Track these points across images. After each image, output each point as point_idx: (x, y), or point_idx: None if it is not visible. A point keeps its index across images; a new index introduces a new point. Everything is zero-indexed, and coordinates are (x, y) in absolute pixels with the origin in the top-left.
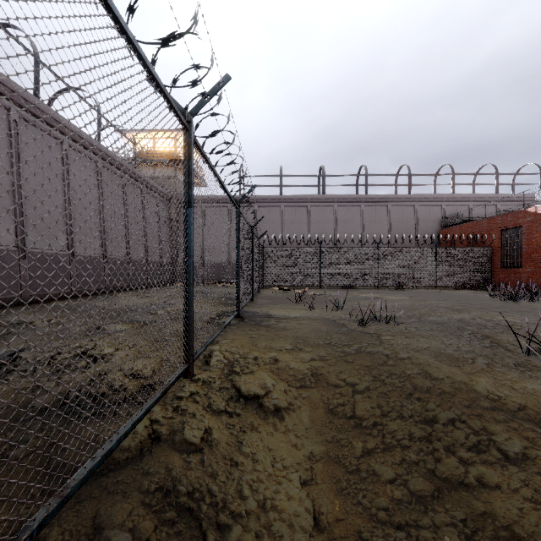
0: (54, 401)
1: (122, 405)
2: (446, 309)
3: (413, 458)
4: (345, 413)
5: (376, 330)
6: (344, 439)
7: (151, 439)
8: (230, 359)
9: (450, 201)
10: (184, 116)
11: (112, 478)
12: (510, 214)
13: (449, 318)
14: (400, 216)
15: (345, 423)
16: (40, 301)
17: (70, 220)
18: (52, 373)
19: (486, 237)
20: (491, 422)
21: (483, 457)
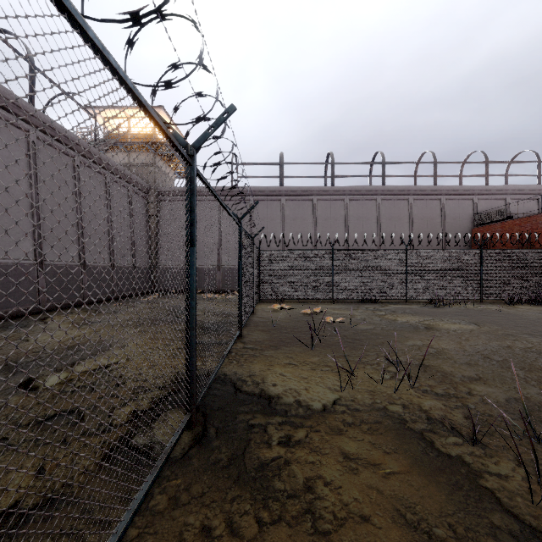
0: None
1: None
2: None
3: None
4: None
5: None
6: None
7: None
8: None
9: (484, 194)
10: None
11: None
12: None
13: None
14: (423, 212)
15: None
16: None
17: None
18: None
19: None
20: None
21: None
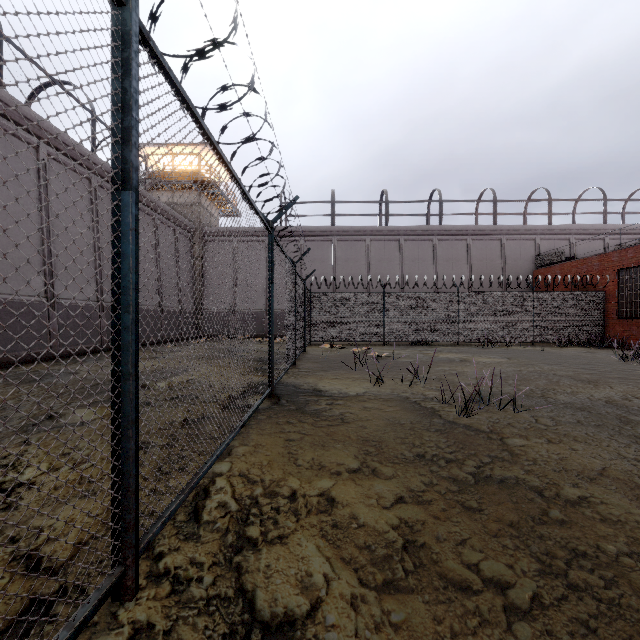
0: None
1: None
2: (573, 381)
3: None
4: None
5: (492, 425)
6: None
7: None
8: (243, 502)
9: (546, 234)
10: None
11: None
12: (632, 248)
13: (589, 397)
14: (483, 253)
15: None
16: (1, 366)
17: (50, 255)
18: None
19: (598, 279)
20: None
21: None
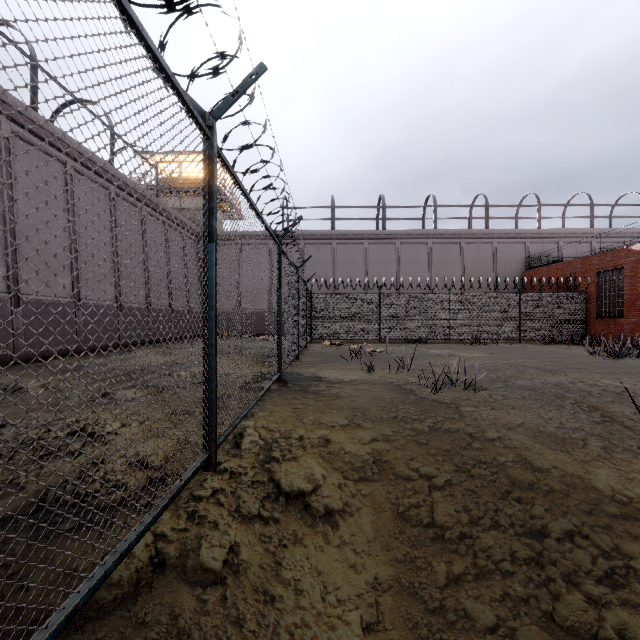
0: (25, 506)
1: (117, 511)
2: (537, 370)
3: (520, 592)
4: (420, 519)
5: (453, 399)
6: (420, 558)
7: (153, 565)
8: (267, 440)
9: (536, 238)
10: (204, 119)
11: (88, 634)
12: (610, 253)
13: (542, 382)
14: (475, 256)
15: (421, 535)
16: (37, 359)
17: (76, 260)
18: (34, 460)
19: (580, 281)
20: (625, 538)
21: (623, 596)
